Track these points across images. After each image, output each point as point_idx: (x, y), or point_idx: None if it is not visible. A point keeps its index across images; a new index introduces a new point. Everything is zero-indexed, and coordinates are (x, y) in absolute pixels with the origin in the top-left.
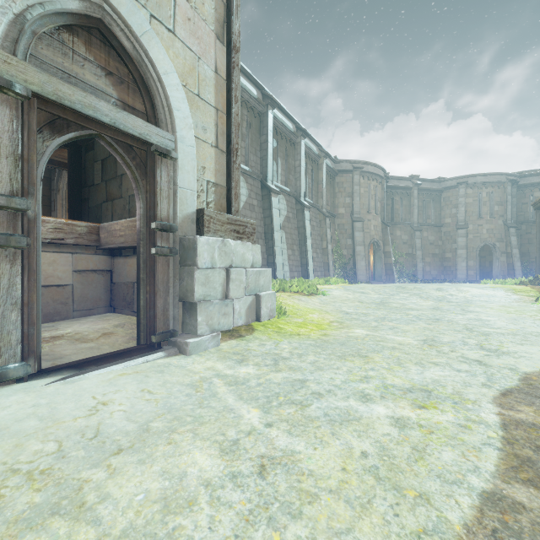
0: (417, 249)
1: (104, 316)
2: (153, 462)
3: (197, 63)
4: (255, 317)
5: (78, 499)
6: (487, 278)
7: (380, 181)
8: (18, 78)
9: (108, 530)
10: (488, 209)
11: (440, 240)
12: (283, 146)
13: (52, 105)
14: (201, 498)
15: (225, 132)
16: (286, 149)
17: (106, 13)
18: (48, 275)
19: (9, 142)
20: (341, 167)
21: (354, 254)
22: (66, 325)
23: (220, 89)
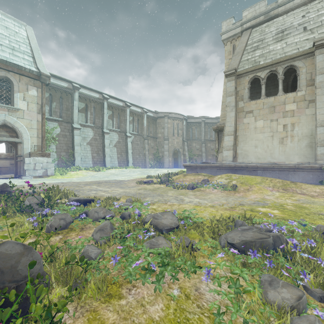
0: (203, 152)
1: None
2: None
3: (31, 121)
4: (47, 174)
5: None
6: None
7: (181, 120)
8: None
9: None
10: None
11: None
12: (116, 112)
13: None
14: None
15: (41, 133)
16: (119, 113)
17: (6, 122)
18: (4, 165)
19: None
20: (159, 115)
21: (164, 155)
22: (6, 175)
23: (39, 124)
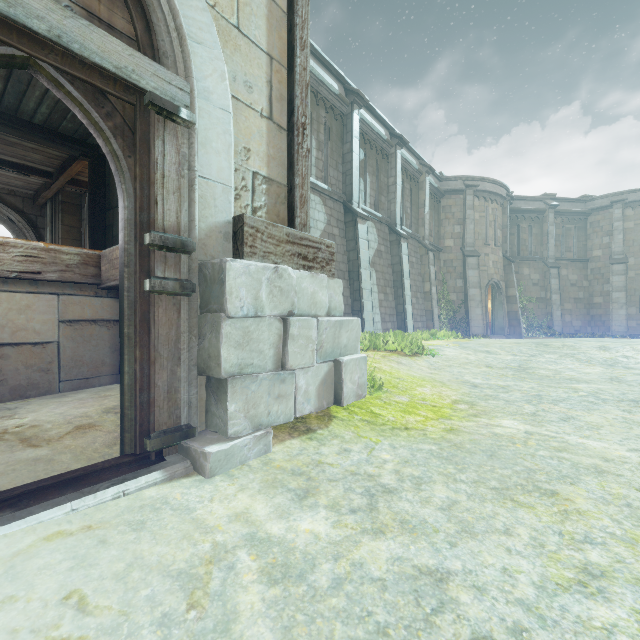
0: (552, 292)
1: (105, 390)
2: None
3: None
4: (333, 398)
5: None
6: None
7: (502, 203)
8: None
9: None
10: None
11: (585, 279)
12: (372, 158)
13: None
14: None
15: (285, 97)
16: (376, 163)
17: None
18: (18, 328)
19: None
20: (448, 186)
21: (467, 299)
22: (34, 406)
23: (276, 26)
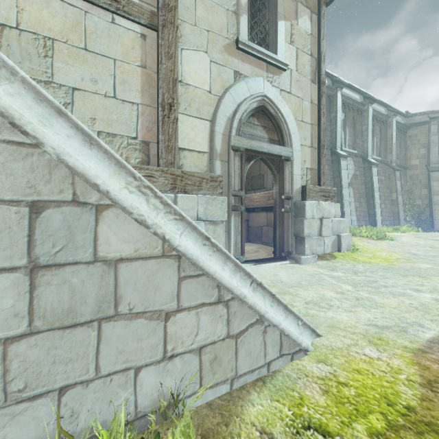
0: None
1: (246, 244)
2: (309, 291)
3: (301, 103)
4: (337, 249)
5: (290, 293)
6: None
7: None
8: (241, 145)
9: (305, 299)
10: None
11: None
12: (350, 116)
13: (249, 151)
14: (334, 300)
15: (316, 136)
16: (353, 118)
17: (265, 101)
18: None
19: (238, 170)
20: (414, 120)
21: (431, 204)
22: None
23: (313, 111)
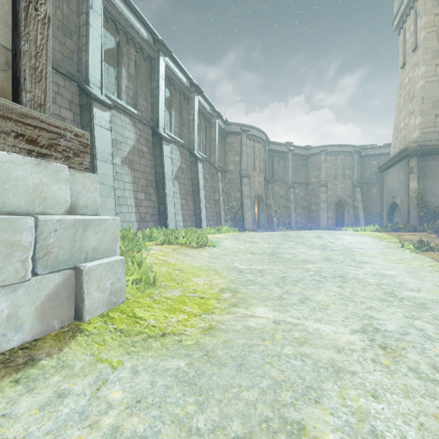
0: (291, 202)
1: None
2: None
3: None
4: (73, 312)
5: None
6: (339, 225)
7: (263, 145)
8: None
9: None
10: (342, 172)
11: (307, 195)
12: (176, 98)
13: None
14: None
15: None
16: (180, 102)
17: None
18: None
19: None
20: (231, 129)
21: (242, 205)
22: None
23: None
